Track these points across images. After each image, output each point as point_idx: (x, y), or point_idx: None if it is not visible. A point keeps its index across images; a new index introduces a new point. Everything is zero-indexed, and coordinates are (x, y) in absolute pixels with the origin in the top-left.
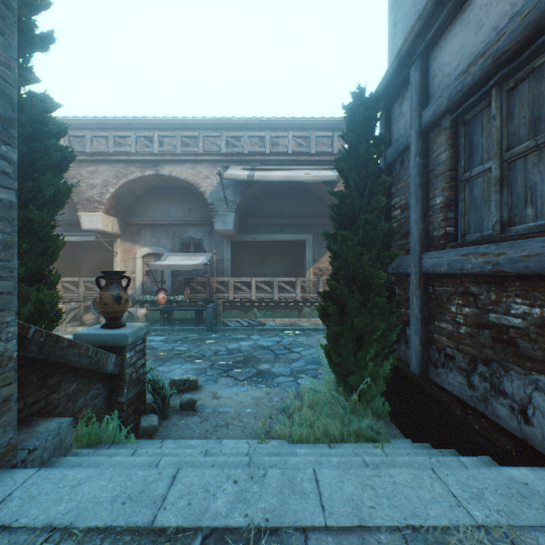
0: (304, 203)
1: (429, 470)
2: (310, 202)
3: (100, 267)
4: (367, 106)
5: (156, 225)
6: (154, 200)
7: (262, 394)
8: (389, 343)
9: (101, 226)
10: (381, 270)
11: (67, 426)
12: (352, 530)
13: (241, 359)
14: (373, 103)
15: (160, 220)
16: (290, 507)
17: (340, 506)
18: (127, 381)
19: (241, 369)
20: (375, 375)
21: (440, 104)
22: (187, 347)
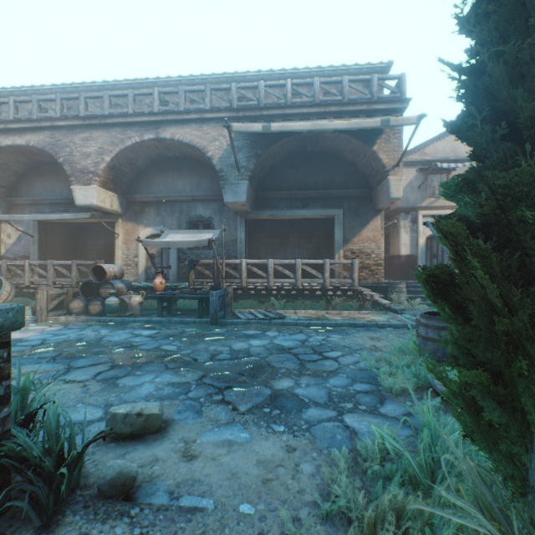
0: (332, 171)
1: None
2: (340, 170)
3: (106, 253)
4: None
5: (160, 202)
6: (158, 174)
7: (279, 452)
8: None
9: (96, 201)
10: None
11: None
12: None
13: (248, 369)
14: None
15: (165, 196)
16: None
17: None
18: None
19: (246, 387)
20: None
21: None
22: (178, 345)
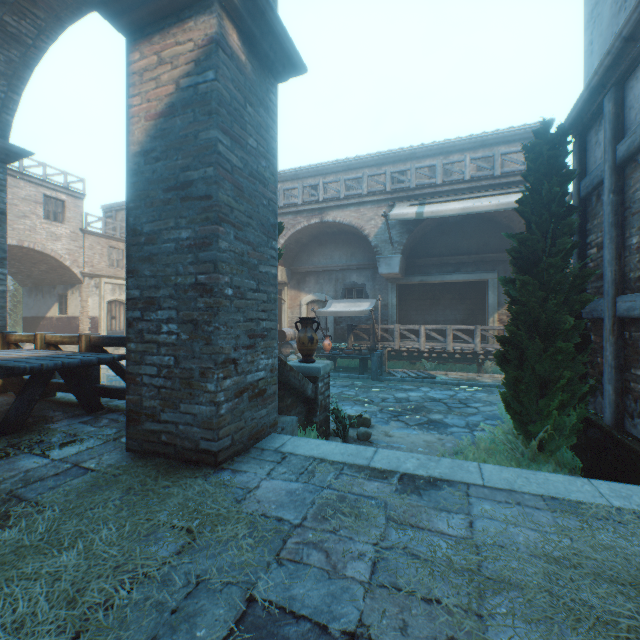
0: (486, 235)
1: (584, 479)
2: (494, 233)
3: None
4: (551, 143)
5: (319, 271)
6: (317, 247)
7: (434, 439)
8: (579, 393)
9: None
10: (566, 315)
11: (295, 421)
12: (503, 489)
13: (410, 408)
14: (558, 139)
15: (323, 266)
16: (458, 474)
17: (496, 480)
18: (319, 405)
19: (411, 416)
20: (560, 425)
21: (633, 140)
22: (355, 392)
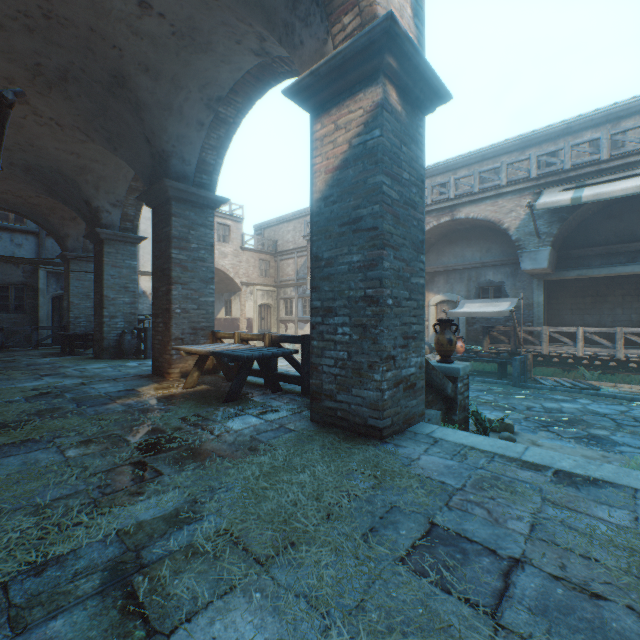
0: None
1: None
2: None
3: None
4: None
5: (448, 271)
6: (447, 245)
7: (595, 455)
8: None
9: None
10: None
11: (439, 415)
12: None
13: (563, 419)
14: None
15: (453, 265)
16: (623, 479)
17: None
18: (458, 404)
19: (564, 428)
20: None
21: None
22: (492, 397)
